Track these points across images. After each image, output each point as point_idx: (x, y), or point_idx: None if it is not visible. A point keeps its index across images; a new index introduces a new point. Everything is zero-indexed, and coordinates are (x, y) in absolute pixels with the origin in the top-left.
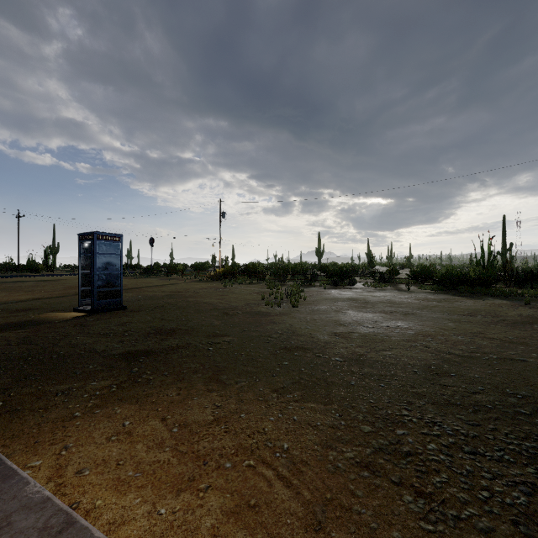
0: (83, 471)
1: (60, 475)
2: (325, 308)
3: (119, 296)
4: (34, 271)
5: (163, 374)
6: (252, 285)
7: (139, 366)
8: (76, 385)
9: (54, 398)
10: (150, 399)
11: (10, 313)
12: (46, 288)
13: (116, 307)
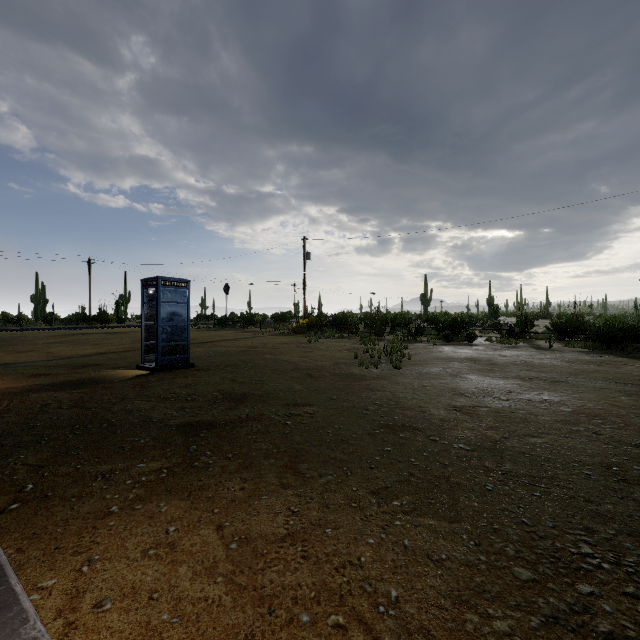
0: (104, 604)
1: (74, 607)
2: (437, 370)
3: (186, 352)
4: (104, 323)
5: (226, 457)
6: (342, 339)
7: (199, 443)
8: (120, 466)
9: (92, 482)
10: (206, 494)
11: (71, 370)
12: (113, 341)
13: (182, 364)
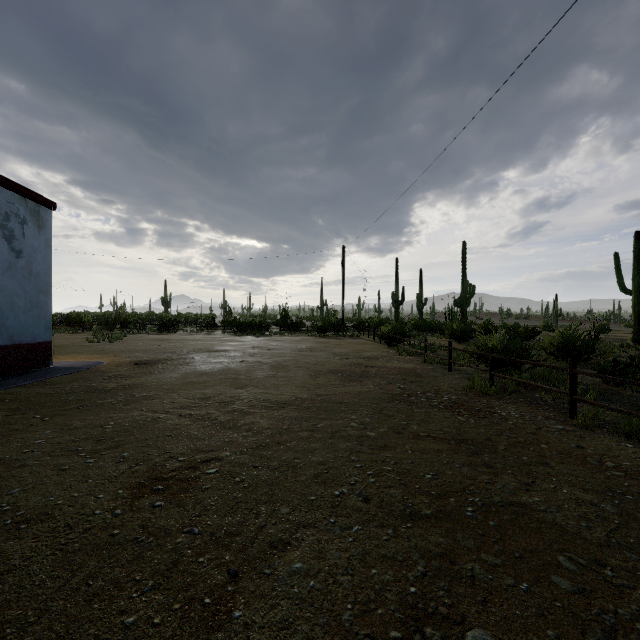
0: None
1: None
2: (133, 342)
3: None
4: None
5: None
6: (77, 334)
7: None
8: None
9: None
10: None
11: None
12: None
13: None
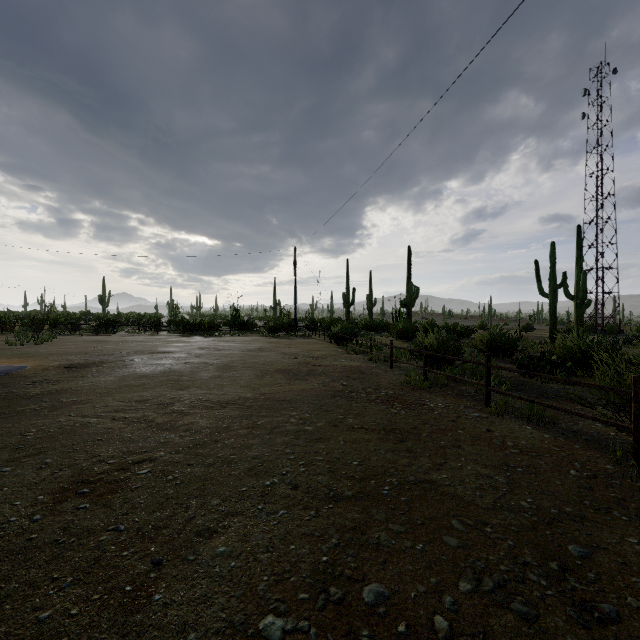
0: None
1: None
2: (64, 344)
3: None
4: None
5: None
6: None
7: None
8: None
9: None
10: None
11: None
12: None
13: None
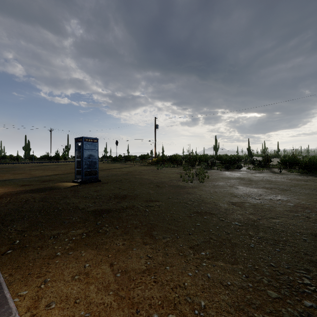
0: (51, 305)
1: (36, 306)
2: (222, 184)
3: (96, 174)
4: (58, 160)
5: (115, 227)
6: (174, 168)
7: (102, 220)
8: (62, 231)
9: (48, 239)
10: (105, 247)
11: (41, 183)
12: (62, 169)
13: (95, 180)
